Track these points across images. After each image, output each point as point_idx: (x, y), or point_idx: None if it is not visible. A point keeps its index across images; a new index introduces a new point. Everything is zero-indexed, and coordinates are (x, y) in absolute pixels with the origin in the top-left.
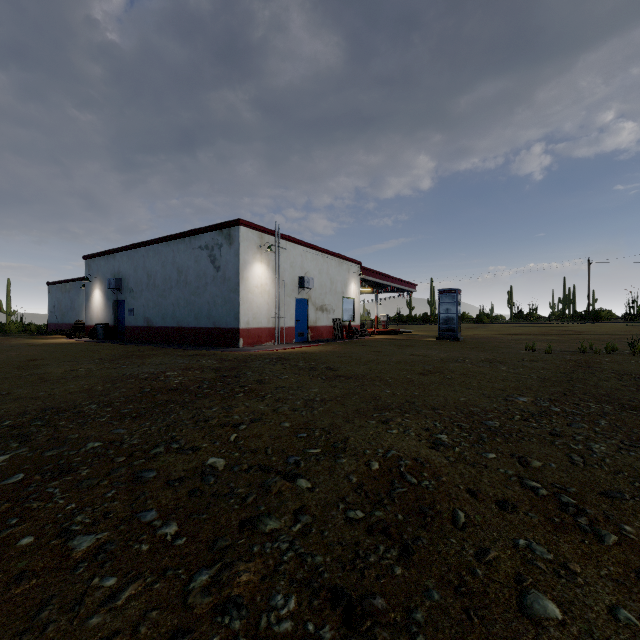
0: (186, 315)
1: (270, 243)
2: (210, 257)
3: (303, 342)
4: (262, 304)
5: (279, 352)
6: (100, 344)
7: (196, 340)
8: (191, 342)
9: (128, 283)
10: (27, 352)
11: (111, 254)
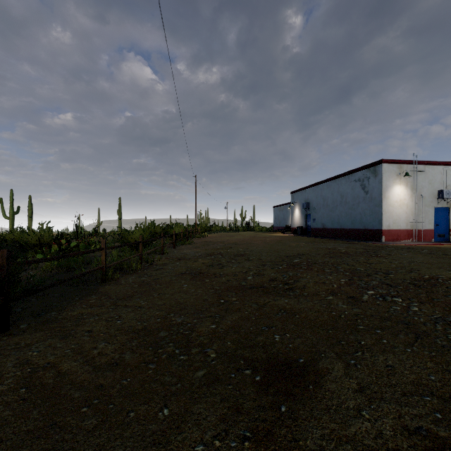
0: (346, 221)
1: (408, 170)
2: (361, 186)
3: (442, 241)
4: (400, 213)
5: (412, 245)
6: (300, 237)
7: (352, 236)
8: (349, 237)
9: (312, 204)
10: (275, 238)
11: (303, 190)
